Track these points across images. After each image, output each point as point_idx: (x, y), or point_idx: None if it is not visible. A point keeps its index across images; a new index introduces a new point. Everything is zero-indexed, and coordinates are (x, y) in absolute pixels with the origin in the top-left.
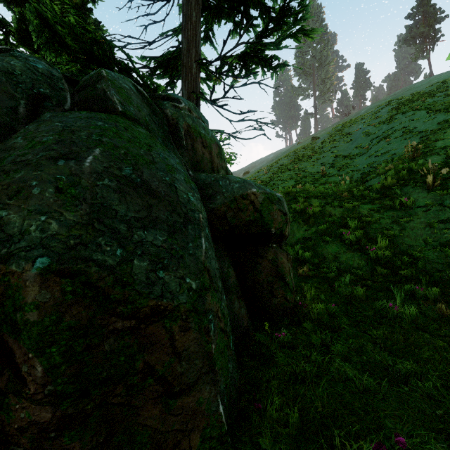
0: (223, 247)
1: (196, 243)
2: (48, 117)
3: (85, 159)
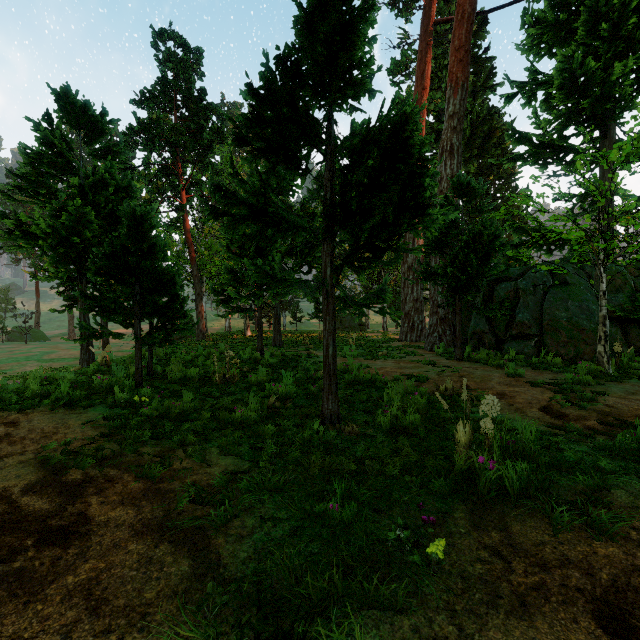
0: (615, 324)
1: (594, 318)
2: (554, 292)
3: (568, 303)
